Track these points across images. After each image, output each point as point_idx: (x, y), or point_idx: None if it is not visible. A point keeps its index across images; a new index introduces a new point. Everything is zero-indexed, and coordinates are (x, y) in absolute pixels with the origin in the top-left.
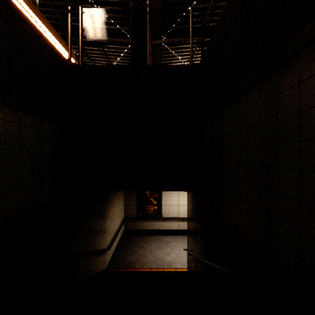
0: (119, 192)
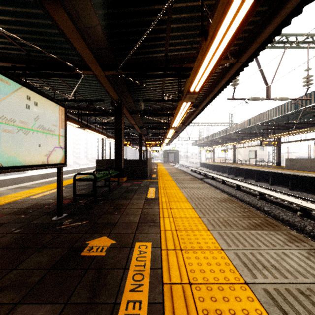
0: None
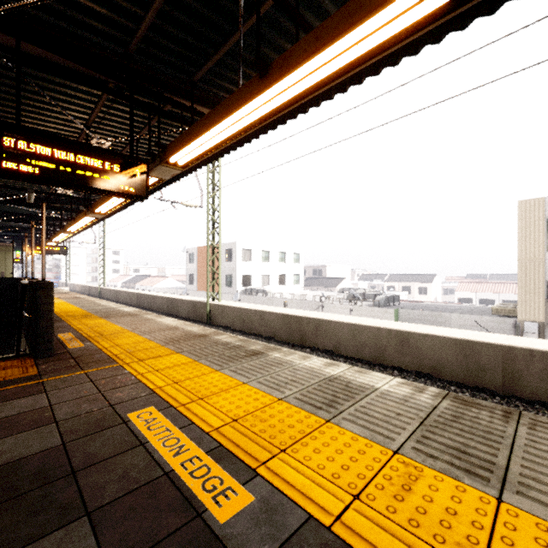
0: None
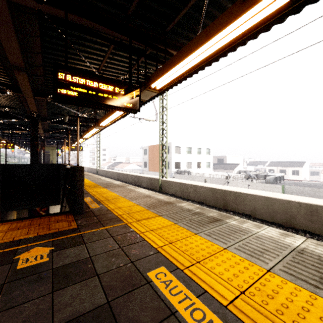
0: (13, 211)
